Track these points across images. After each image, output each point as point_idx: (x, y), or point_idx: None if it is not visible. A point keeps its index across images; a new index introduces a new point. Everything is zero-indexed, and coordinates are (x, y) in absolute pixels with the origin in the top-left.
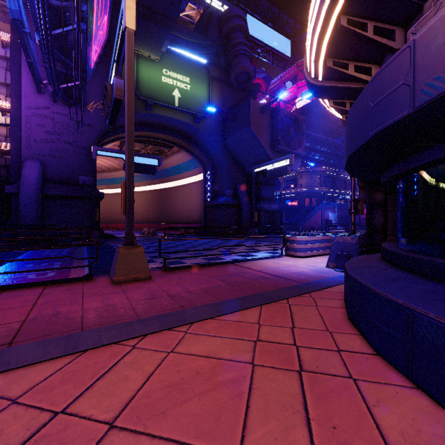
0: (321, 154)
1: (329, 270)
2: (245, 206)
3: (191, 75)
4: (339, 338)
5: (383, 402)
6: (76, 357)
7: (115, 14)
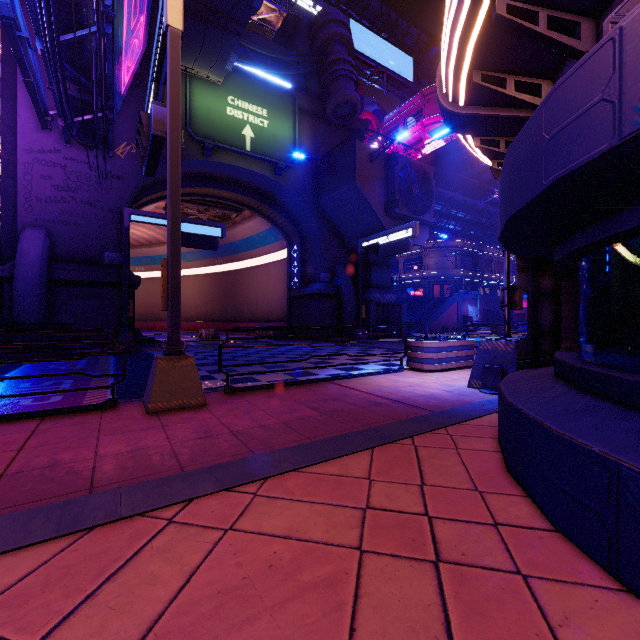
0: (457, 222)
1: (473, 391)
2: (348, 297)
3: (269, 106)
4: (495, 503)
5: (575, 618)
6: (75, 539)
7: (156, 13)
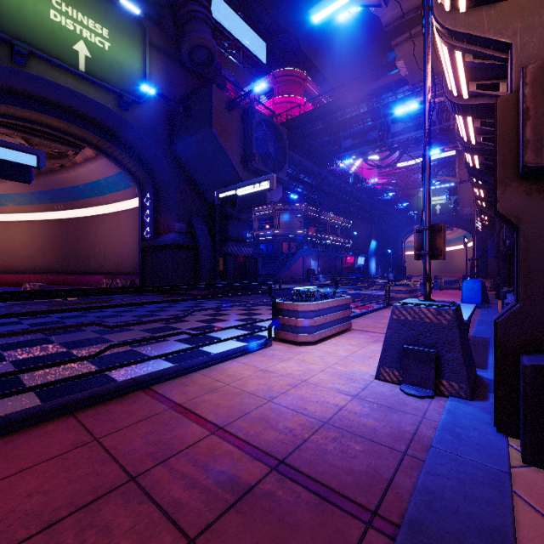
0: (305, 186)
1: (391, 390)
2: (205, 249)
3: (112, 26)
4: None
5: None
6: None
7: None
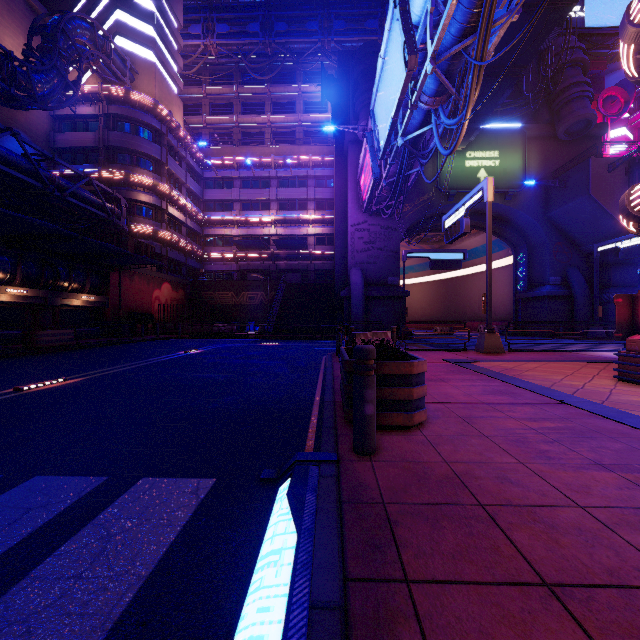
0: None
1: None
2: (582, 298)
3: (500, 147)
4: None
5: None
6: (507, 362)
7: None
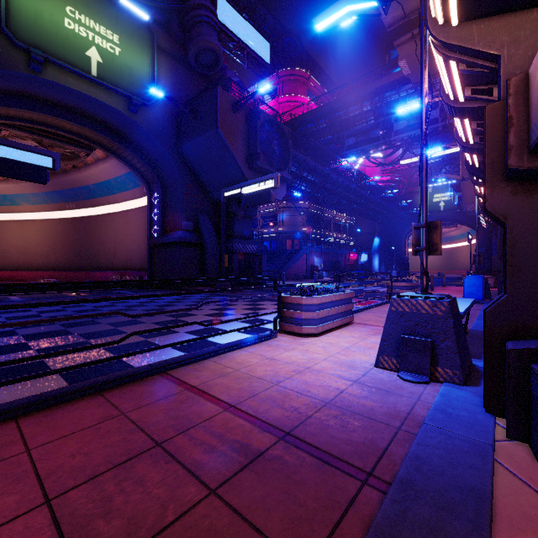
0: (308, 184)
1: (389, 376)
2: (211, 246)
3: (122, 32)
4: None
5: None
6: None
7: None
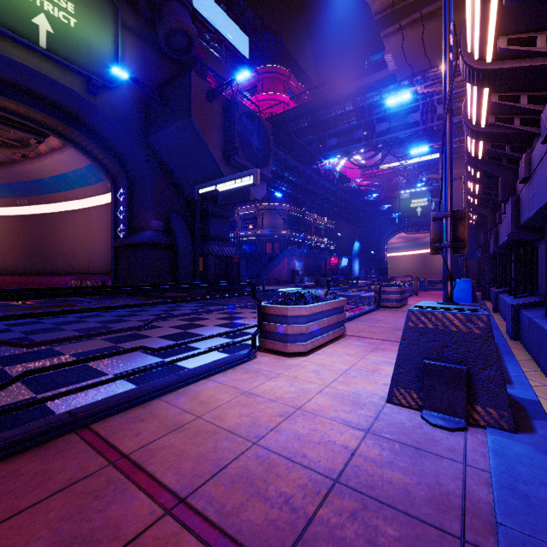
0: (289, 185)
1: (411, 419)
2: (184, 248)
3: (79, 1)
4: None
5: None
6: None
7: None
